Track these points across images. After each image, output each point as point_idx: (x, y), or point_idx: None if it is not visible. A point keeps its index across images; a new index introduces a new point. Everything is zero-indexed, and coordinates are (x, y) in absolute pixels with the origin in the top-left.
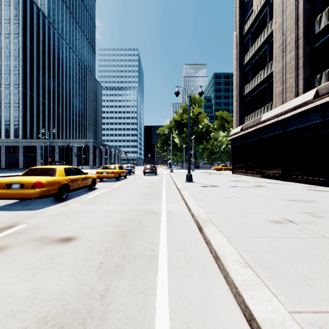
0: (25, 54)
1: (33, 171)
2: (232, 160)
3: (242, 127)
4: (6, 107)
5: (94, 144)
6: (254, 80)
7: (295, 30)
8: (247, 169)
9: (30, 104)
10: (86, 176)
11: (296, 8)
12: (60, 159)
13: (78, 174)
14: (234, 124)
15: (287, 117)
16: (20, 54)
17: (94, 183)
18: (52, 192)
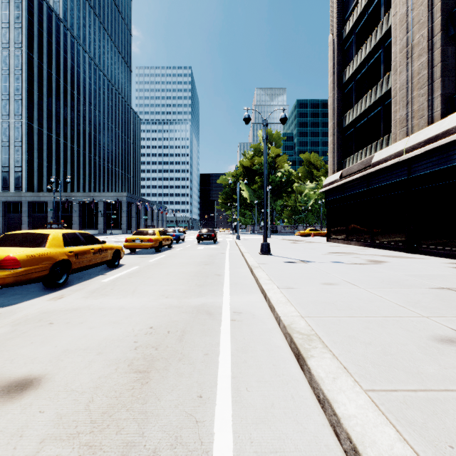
0: (31, 71)
1: (8, 240)
2: (327, 222)
3: (343, 173)
4: (4, 146)
5: (129, 199)
6: (360, 103)
7: (428, 21)
8: (350, 235)
9: (38, 143)
10: (103, 246)
11: None
12: (81, 221)
13: (88, 243)
14: (330, 169)
15: (415, 156)
16: (23, 71)
17: (118, 257)
18: (37, 274)
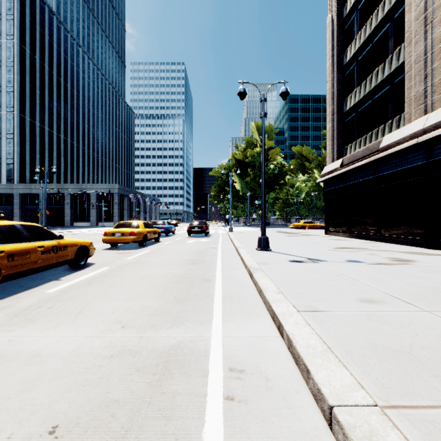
0: (24, 64)
1: None
2: (325, 213)
3: (344, 161)
4: None
5: (121, 191)
6: (364, 84)
7: None
8: (352, 227)
9: (31, 135)
10: (60, 243)
11: None
12: (73, 213)
13: (36, 239)
14: (328, 158)
15: (439, 136)
16: (15, 63)
17: (85, 255)
18: None
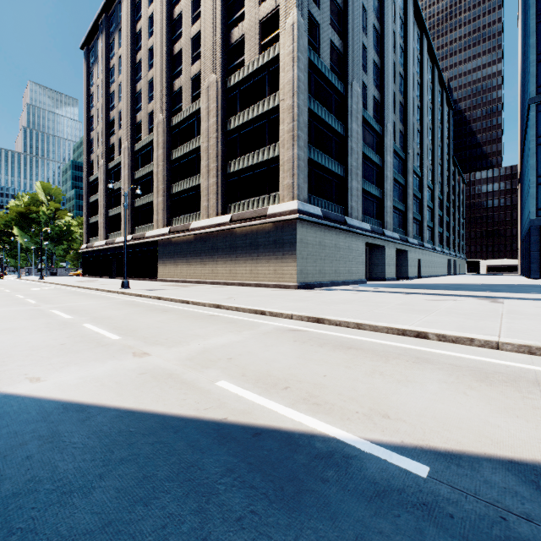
0: None
1: None
2: (83, 267)
3: (88, 246)
4: None
5: None
6: (94, 218)
7: (104, 210)
8: (90, 273)
9: None
10: None
11: (104, 200)
12: None
13: None
14: (84, 241)
15: (100, 249)
16: None
17: None
18: None
